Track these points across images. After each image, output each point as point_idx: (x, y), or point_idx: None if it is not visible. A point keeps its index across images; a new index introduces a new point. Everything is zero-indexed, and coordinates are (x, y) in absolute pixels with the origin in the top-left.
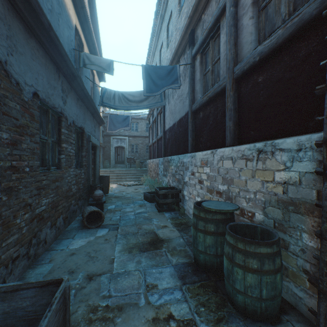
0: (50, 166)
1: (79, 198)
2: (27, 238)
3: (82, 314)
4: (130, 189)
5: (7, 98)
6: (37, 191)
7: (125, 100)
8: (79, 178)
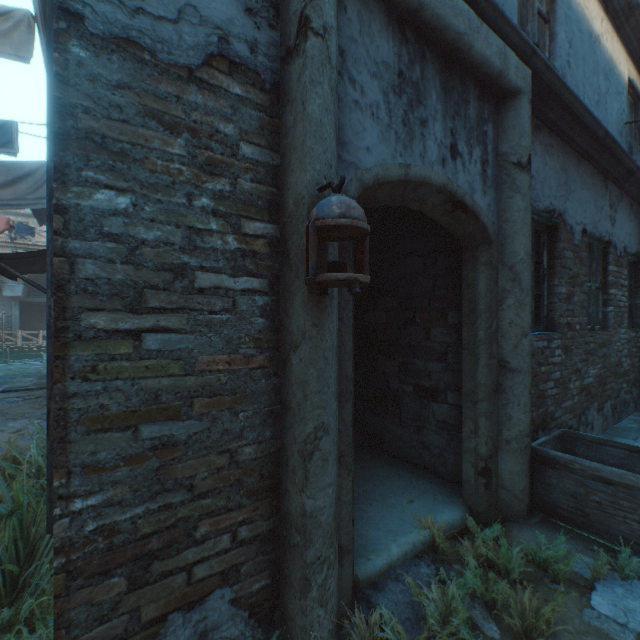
0: (594, 324)
1: (633, 383)
2: (576, 411)
3: None
4: None
5: (563, 250)
6: (583, 355)
7: None
8: (632, 347)
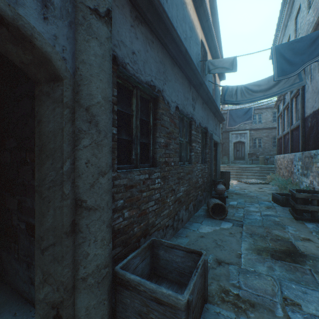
0: (185, 162)
1: (204, 190)
2: (172, 214)
3: (215, 290)
4: (252, 188)
5: (163, 115)
6: (177, 180)
7: (249, 92)
8: (203, 172)
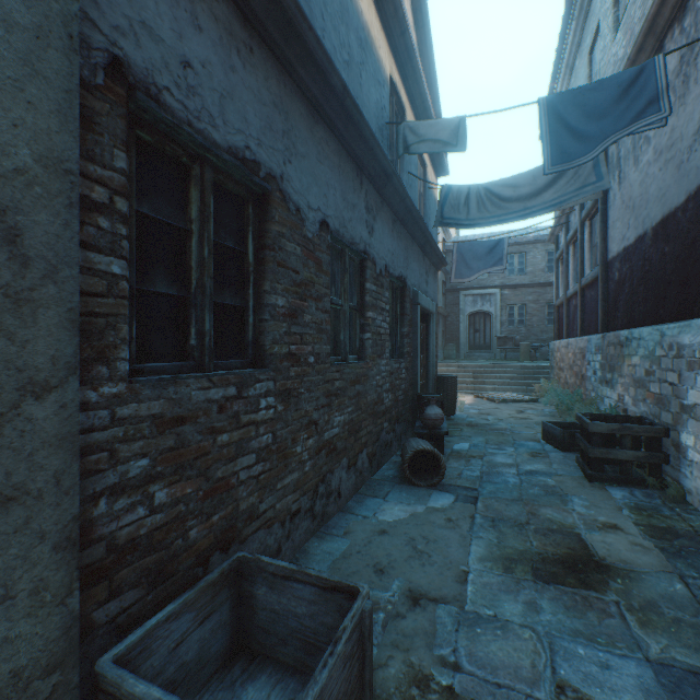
0: (347, 355)
1: (397, 419)
2: (311, 482)
3: (396, 678)
4: (505, 411)
5: (283, 238)
6: (325, 399)
7: (494, 201)
8: (396, 379)
